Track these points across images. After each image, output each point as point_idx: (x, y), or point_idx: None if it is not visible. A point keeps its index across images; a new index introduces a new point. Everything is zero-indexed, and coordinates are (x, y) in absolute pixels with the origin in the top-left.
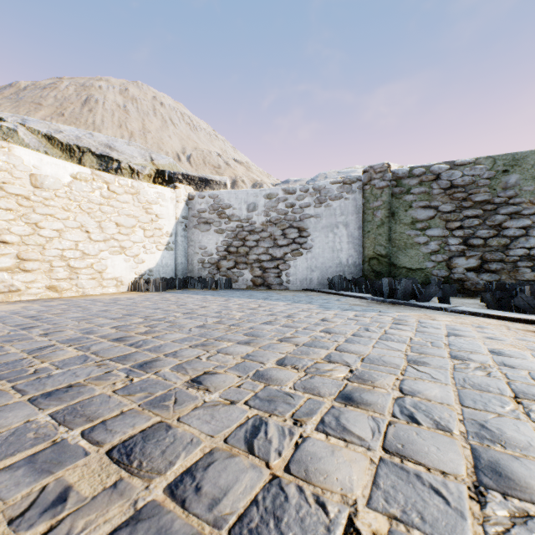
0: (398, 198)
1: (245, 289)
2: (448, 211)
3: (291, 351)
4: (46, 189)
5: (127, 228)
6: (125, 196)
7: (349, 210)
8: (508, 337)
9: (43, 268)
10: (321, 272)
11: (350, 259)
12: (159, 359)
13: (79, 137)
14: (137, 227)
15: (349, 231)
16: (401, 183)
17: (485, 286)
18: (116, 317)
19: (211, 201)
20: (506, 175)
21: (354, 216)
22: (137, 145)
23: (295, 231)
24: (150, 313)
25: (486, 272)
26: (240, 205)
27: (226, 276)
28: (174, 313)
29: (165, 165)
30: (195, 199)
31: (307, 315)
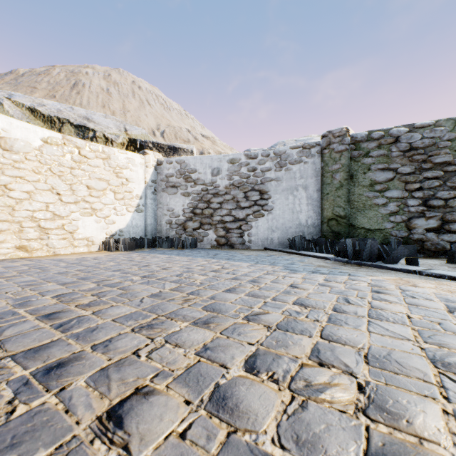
0: (356, 161)
1: (209, 248)
2: (407, 173)
3: (263, 340)
4: (16, 152)
5: (98, 191)
6: (96, 161)
7: (309, 173)
8: None
9: (13, 229)
10: (281, 233)
11: (309, 220)
12: (80, 357)
13: (60, 110)
14: (108, 190)
15: (308, 194)
16: (360, 146)
17: (455, 247)
18: (68, 281)
19: (178, 166)
20: None
21: (313, 179)
22: (113, 117)
23: (257, 194)
24: (107, 276)
25: (447, 232)
26: (205, 169)
27: (192, 236)
28: (132, 277)
29: (138, 135)
30: (163, 164)
31: (273, 279)
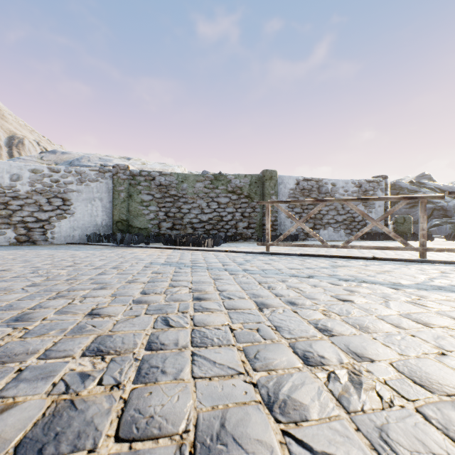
0: (134, 187)
1: (8, 245)
2: (159, 198)
3: (50, 262)
4: None
5: None
6: None
7: (104, 190)
8: (150, 252)
9: None
10: (82, 231)
11: (104, 222)
12: None
13: None
14: None
15: (103, 204)
16: (136, 178)
17: (165, 236)
18: None
19: None
20: (183, 184)
21: (107, 194)
22: None
23: (60, 201)
24: None
25: (175, 229)
26: (2, 174)
27: None
28: None
29: None
30: None
31: (63, 253)
